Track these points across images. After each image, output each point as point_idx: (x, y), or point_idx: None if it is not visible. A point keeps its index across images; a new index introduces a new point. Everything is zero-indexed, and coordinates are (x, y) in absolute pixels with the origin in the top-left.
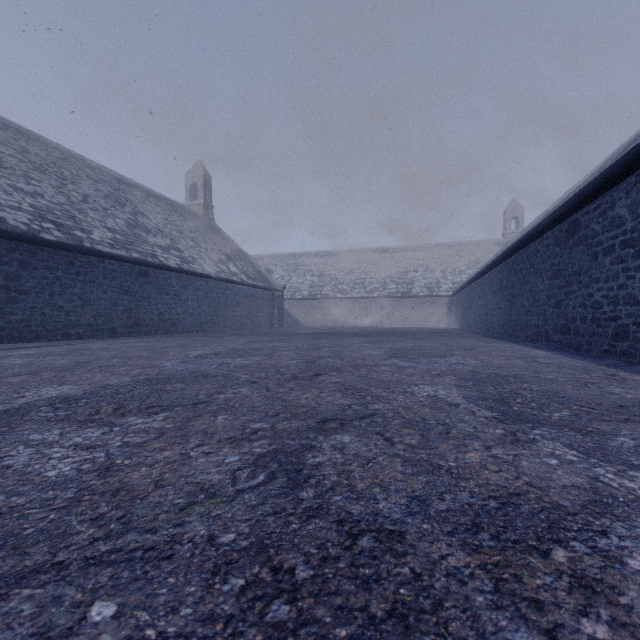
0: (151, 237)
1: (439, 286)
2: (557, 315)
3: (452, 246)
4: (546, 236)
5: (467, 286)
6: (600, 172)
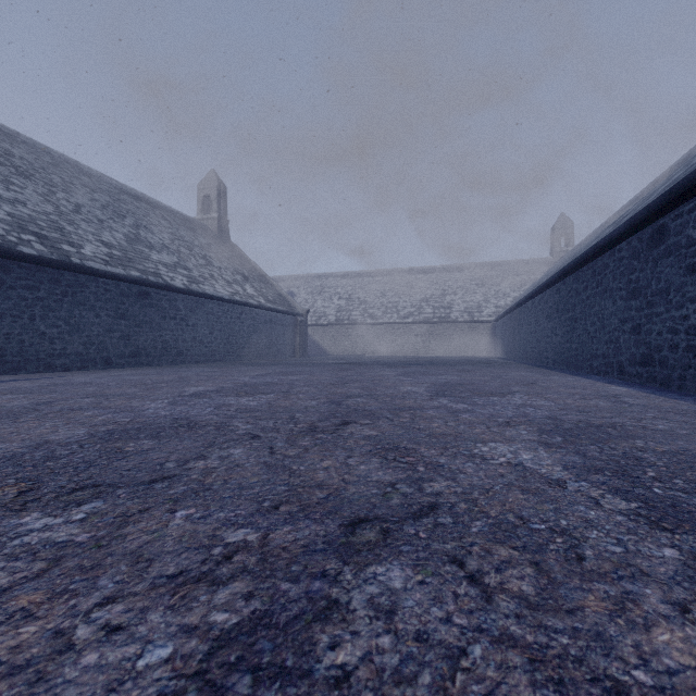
0: (155, 253)
1: (481, 310)
2: (635, 343)
3: (495, 266)
4: (619, 248)
5: (514, 310)
6: (694, 166)
